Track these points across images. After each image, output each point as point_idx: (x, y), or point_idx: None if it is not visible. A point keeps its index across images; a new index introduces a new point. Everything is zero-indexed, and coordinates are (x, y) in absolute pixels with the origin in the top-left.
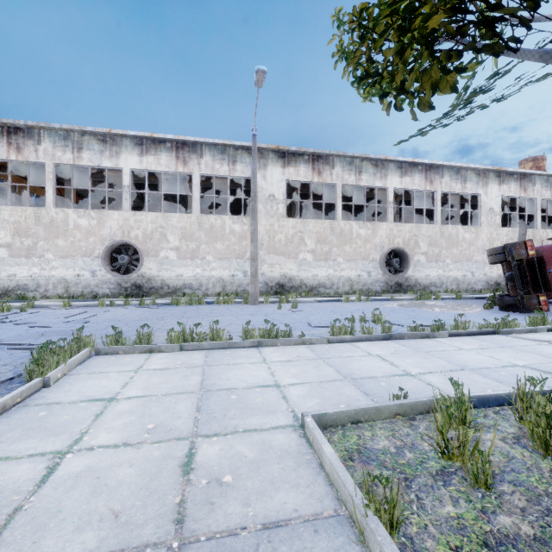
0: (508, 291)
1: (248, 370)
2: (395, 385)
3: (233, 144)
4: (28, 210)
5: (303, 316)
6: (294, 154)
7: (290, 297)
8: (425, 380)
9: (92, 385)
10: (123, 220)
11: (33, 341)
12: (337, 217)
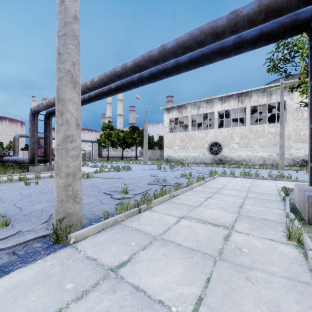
0: None
1: (267, 183)
2: None
3: (269, 86)
4: (184, 133)
5: None
6: None
7: None
8: None
9: (223, 180)
10: (215, 132)
11: (200, 173)
12: None
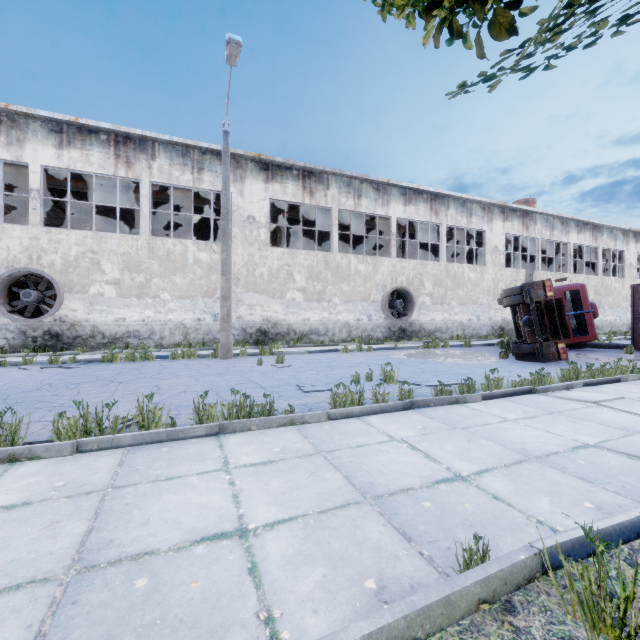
0: (517, 336)
1: (192, 492)
2: (447, 507)
3: (198, 145)
4: None
5: (291, 374)
6: (280, 167)
7: (274, 348)
8: (487, 489)
9: None
10: (30, 239)
11: None
12: (333, 249)
